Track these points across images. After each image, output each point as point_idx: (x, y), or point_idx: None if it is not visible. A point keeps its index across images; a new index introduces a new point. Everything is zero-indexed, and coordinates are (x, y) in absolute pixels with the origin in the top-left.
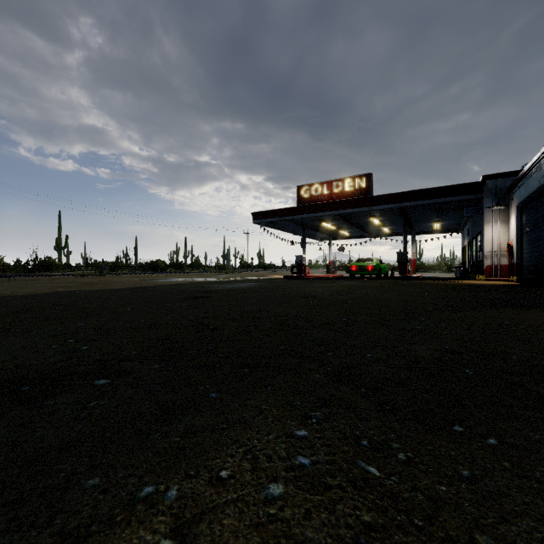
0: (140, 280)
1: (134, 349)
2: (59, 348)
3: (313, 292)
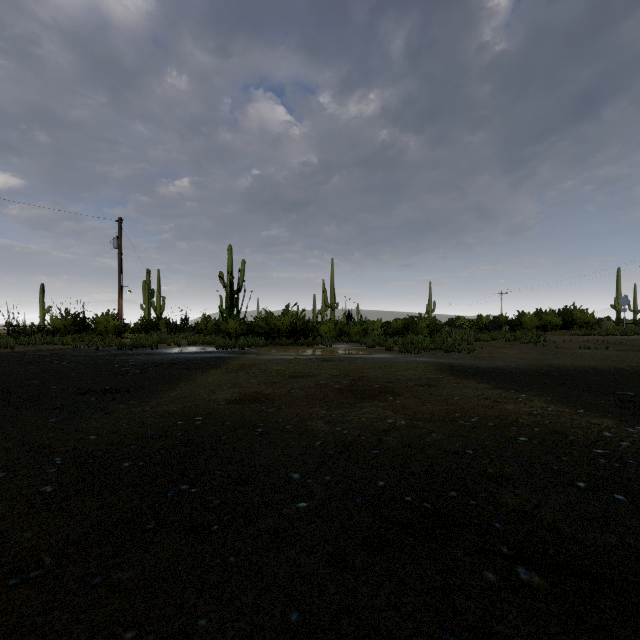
0: None
1: None
2: None
3: None
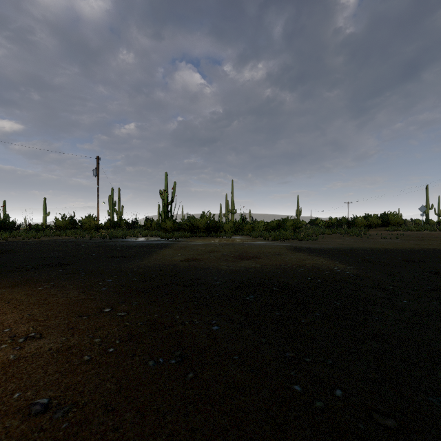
0: None
1: None
2: None
3: None
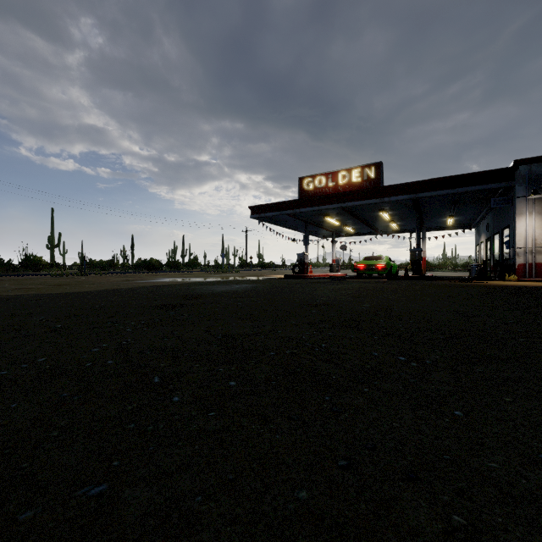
0: (123, 280)
1: None
2: None
3: (324, 298)
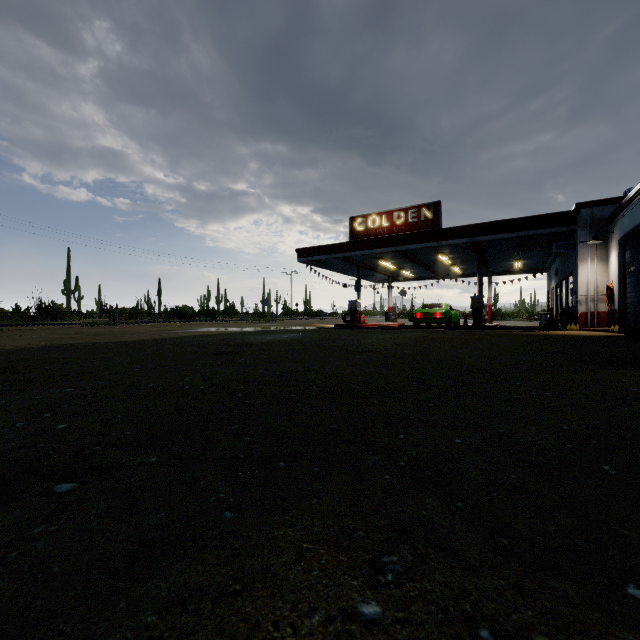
0: (161, 330)
1: (129, 429)
2: (24, 428)
3: (371, 346)
